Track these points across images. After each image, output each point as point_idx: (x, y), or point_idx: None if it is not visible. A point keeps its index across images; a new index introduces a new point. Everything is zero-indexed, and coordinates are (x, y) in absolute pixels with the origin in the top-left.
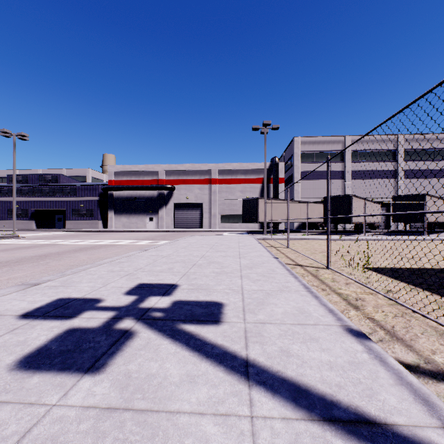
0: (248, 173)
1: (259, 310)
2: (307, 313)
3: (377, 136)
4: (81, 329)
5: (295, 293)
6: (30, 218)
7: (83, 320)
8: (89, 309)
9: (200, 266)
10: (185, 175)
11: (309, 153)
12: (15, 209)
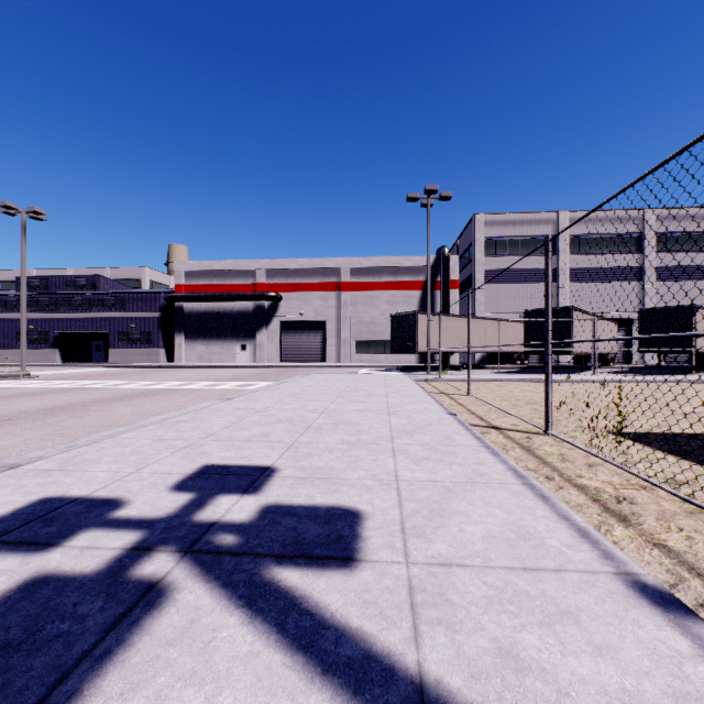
0: (400, 272)
1: (434, 530)
2: (536, 540)
3: (611, 211)
4: (58, 578)
5: (501, 488)
6: (52, 346)
7: (71, 553)
8: (91, 526)
9: (318, 429)
10: (298, 276)
11: (499, 240)
12: (24, 332)
